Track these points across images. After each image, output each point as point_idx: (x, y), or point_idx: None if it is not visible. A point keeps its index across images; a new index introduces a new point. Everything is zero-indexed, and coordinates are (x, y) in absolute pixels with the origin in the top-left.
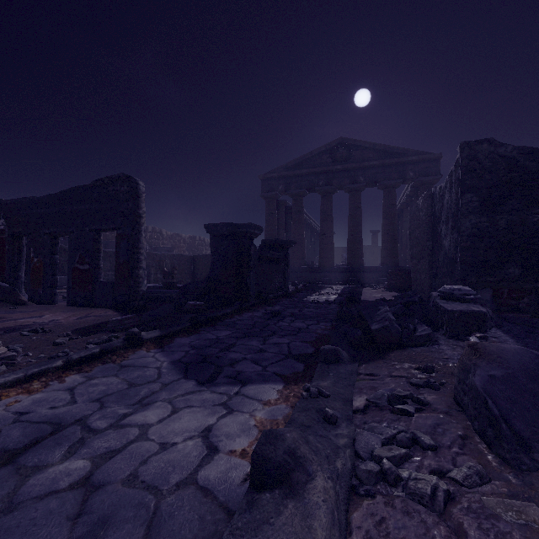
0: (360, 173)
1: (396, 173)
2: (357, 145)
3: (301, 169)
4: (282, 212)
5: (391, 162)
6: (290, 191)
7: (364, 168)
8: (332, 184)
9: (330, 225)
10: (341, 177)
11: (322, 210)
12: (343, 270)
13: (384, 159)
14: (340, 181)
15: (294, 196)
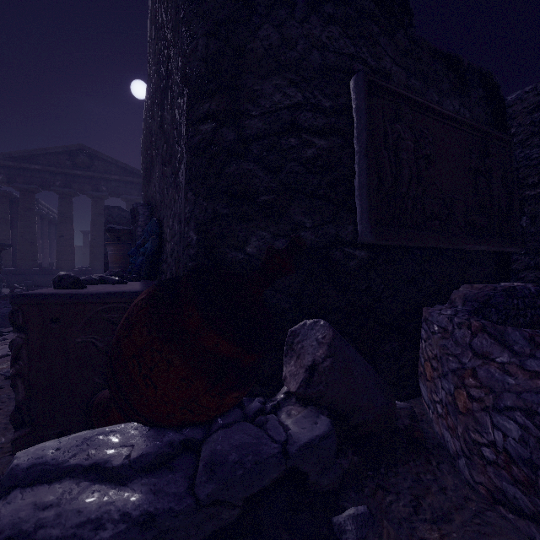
0: (103, 183)
1: (136, 190)
2: (100, 156)
3: (32, 164)
4: (6, 205)
5: (131, 180)
6: (15, 184)
7: (106, 180)
8: (72, 187)
9: (70, 227)
10: (82, 182)
11: (61, 212)
12: (84, 273)
13: (125, 176)
14: (81, 186)
15: (22, 191)
